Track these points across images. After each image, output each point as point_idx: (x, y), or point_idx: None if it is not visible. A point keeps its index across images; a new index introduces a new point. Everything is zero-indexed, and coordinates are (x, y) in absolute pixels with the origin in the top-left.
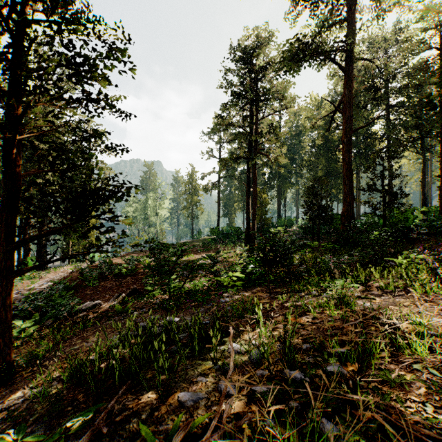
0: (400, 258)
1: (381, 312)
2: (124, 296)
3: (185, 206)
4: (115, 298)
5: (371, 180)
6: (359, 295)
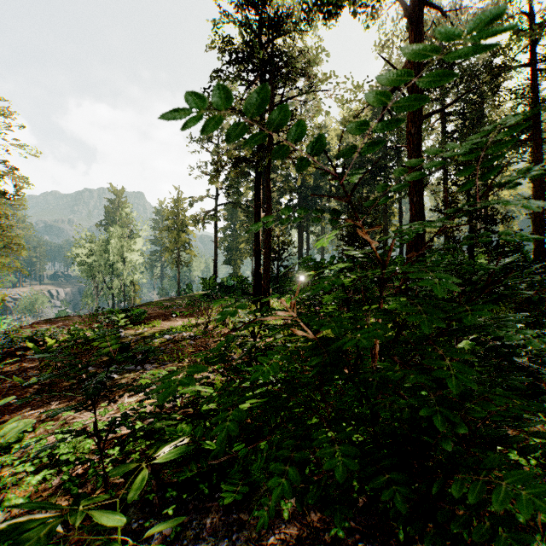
0: None
1: None
2: None
3: (167, 248)
4: None
5: (452, 196)
6: None
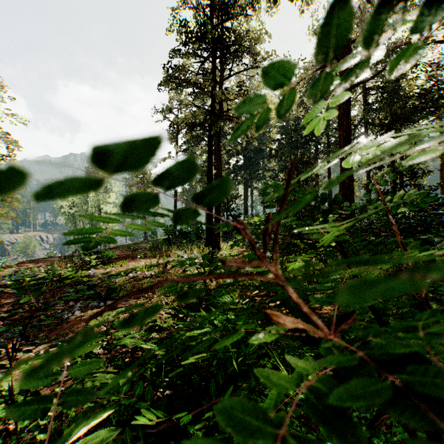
0: None
1: None
2: None
3: None
4: None
5: None
6: None
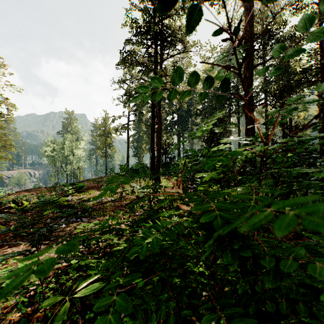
0: None
1: None
2: None
3: (99, 147)
4: None
5: None
6: None
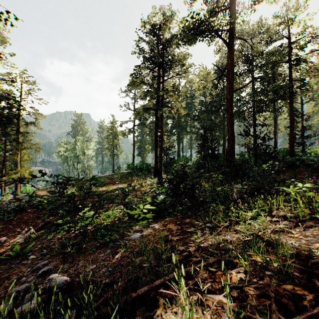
0: (291, 187)
1: None
2: (33, 231)
3: (107, 147)
4: (24, 233)
5: (247, 128)
6: (274, 228)
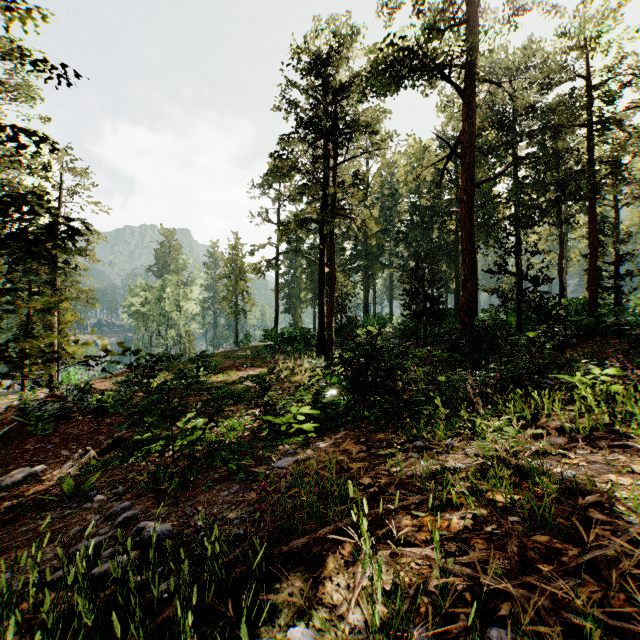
0: (579, 375)
1: (619, 500)
2: (93, 455)
3: (225, 297)
4: (77, 458)
5: (502, 258)
6: (537, 448)
